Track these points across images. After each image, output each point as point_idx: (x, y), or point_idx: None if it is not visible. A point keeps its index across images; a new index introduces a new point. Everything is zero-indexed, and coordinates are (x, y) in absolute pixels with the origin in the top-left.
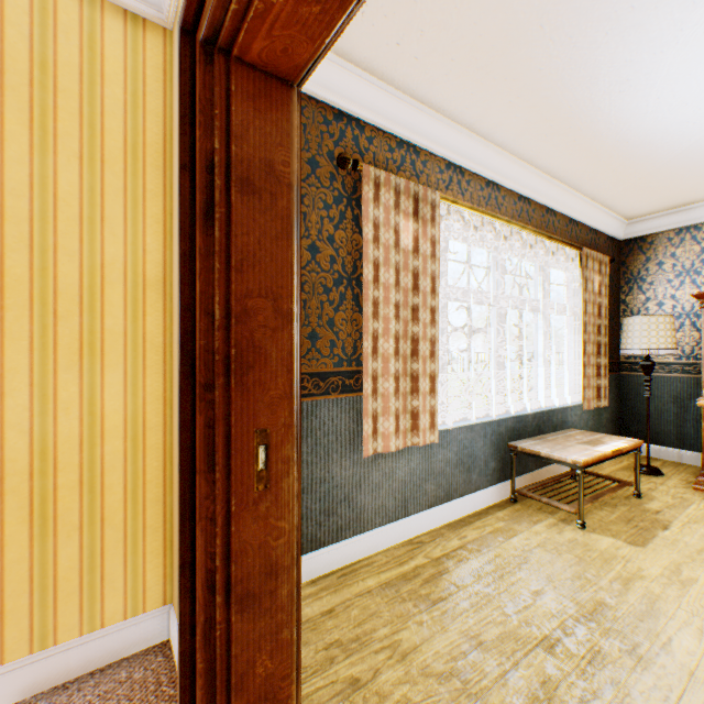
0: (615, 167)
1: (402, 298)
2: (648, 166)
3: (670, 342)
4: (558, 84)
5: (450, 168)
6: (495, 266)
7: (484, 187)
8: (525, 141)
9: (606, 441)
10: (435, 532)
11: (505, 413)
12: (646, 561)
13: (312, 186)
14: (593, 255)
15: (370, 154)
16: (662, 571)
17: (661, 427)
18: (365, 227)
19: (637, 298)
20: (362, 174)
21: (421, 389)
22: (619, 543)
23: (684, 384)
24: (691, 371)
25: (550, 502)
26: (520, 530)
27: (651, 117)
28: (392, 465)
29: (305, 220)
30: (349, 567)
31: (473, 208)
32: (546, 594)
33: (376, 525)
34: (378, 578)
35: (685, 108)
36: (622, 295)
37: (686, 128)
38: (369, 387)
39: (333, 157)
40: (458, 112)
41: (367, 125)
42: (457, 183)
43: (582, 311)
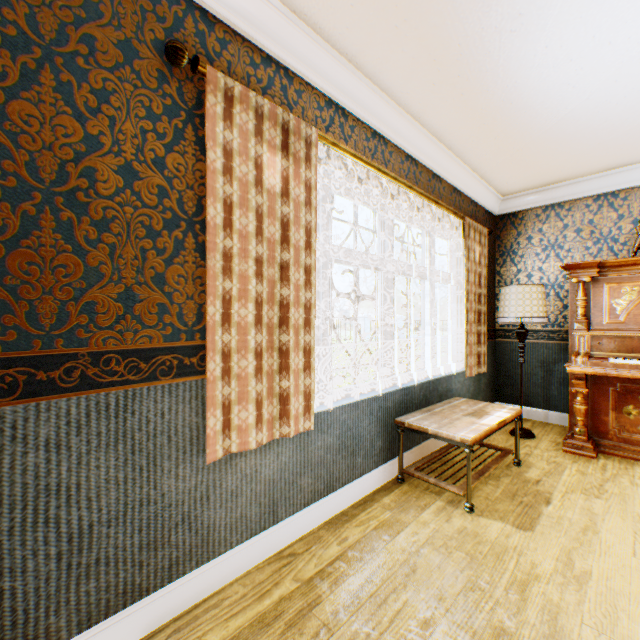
0: (497, 134)
1: (266, 252)
2: (526, 136)
3: (542, 311)
4: (448, 7)
5: (331, 107)
6: (383, 228)
7: (370, 138)
8: (412, 88)
9: (490, 411)
10: (311, 537)
11: (393, 385)
12: (538, 552)
13: (127, 82)
14: (474, 226)
15: (223, 61)
16: (556, 565)
17: (531, 390)
18: (211, 151)
19: (510, 270)
20: (207, 80)
21: (293, 367)
22: (509, 529)
23: (550, 350)
24: (555, 337)
25: (438, 483)
26: (408, 522)
27: (537, 72)
28: (255, 463)
29: (113, 128)
30: (188, 613)
31: (357, 156)
32: (437, 625)
33: (233, 544)
34: (225, 629)
35: (569, 65)
36: (497, 267)
37: (566, 92)
38: (217, 368)
39: (164, 50)
40: (338, 34)
41: (220, 23)
42: (339, 126)
43: (465, 280)
